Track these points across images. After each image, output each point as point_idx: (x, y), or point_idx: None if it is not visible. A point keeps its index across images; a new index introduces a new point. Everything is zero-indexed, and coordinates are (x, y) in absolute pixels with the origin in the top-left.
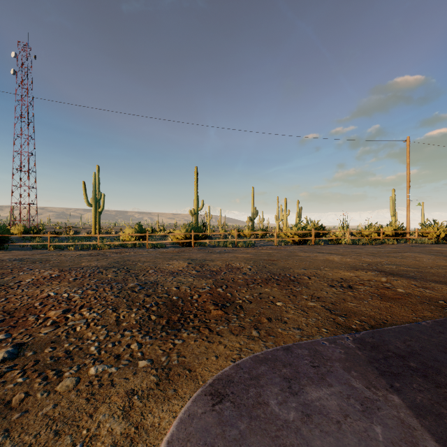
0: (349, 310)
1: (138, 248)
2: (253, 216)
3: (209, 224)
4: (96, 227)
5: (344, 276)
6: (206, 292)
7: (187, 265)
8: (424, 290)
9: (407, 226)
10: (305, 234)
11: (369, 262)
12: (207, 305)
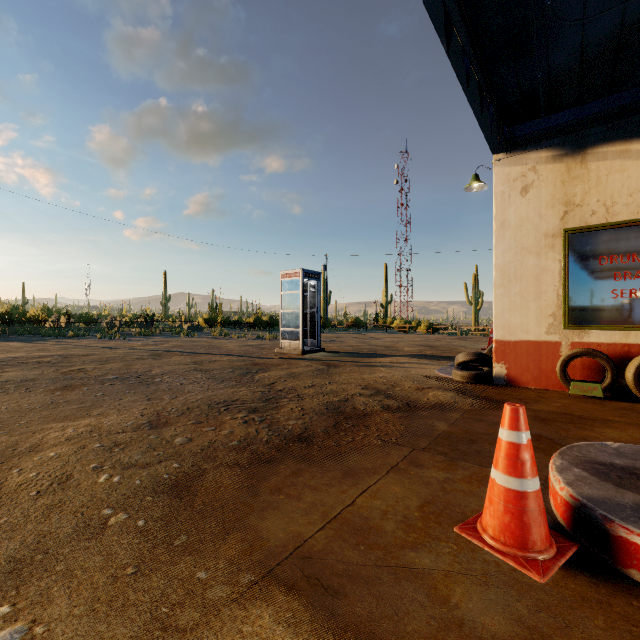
0: None
1: None
2: None
3: None
4: (475, 323)
5: None
6: None
7: None
8: None
9: None
10: None
11: None
12: None
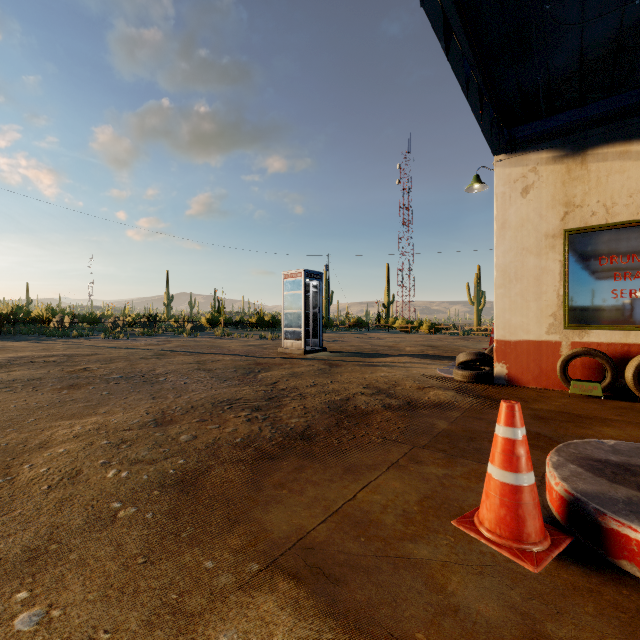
0: None
1: None
2: None
3: None
4: (477, 323)
5: None
6: None
7: None
8: None
9: None
10: None
11: None
12: None
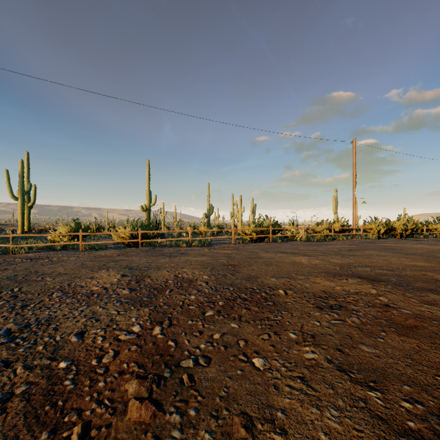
0: (372, 365)
1: (70, 250)
2: (209, 212)
3: (163, 221)
4: (23, 224)
5: (325, 287)
6: (131, 341)
7: (119, 278)
8: (431, 307)
9: (354, 223)
10: (263, 231)
11: (340, 265)
12: (124, 384)
